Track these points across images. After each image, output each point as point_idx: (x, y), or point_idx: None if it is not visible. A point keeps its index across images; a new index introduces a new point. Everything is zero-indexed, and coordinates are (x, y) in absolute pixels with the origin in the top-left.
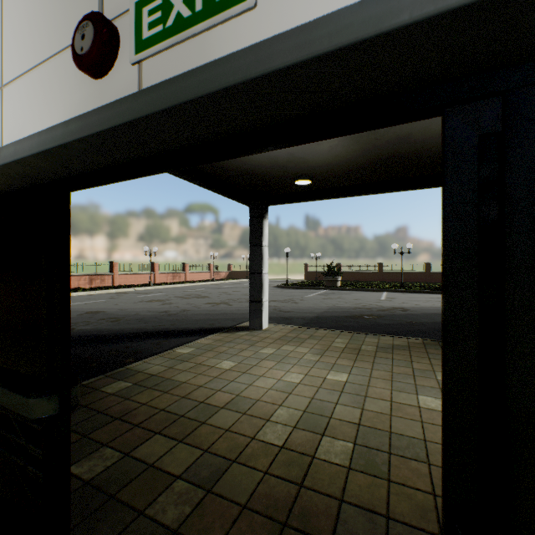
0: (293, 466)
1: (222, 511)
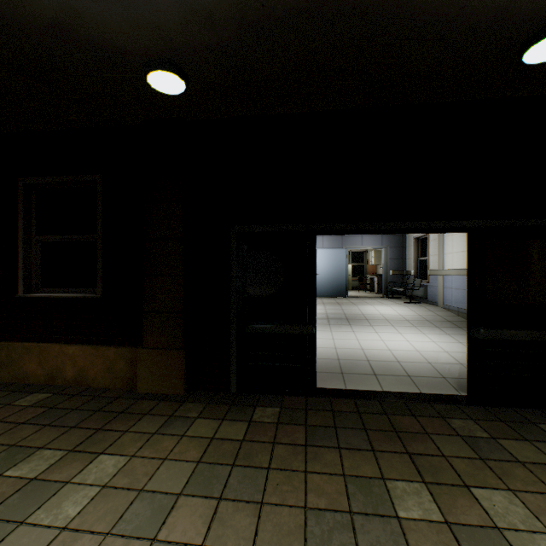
0: (430, 466)
1: (435, 428)
